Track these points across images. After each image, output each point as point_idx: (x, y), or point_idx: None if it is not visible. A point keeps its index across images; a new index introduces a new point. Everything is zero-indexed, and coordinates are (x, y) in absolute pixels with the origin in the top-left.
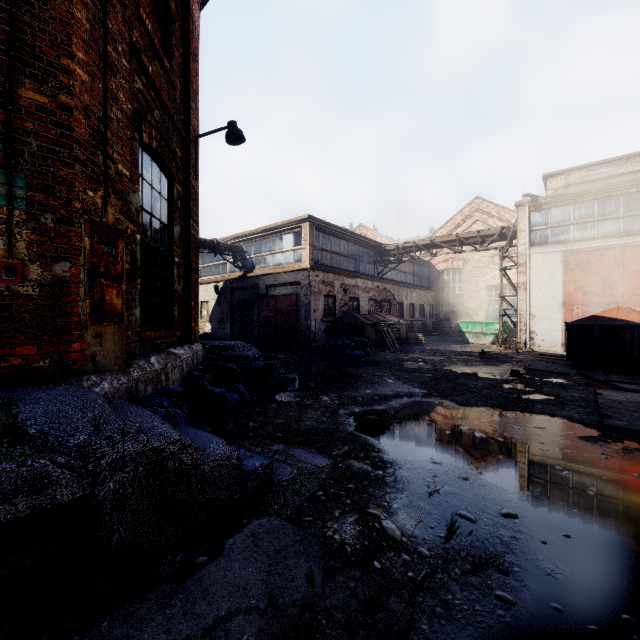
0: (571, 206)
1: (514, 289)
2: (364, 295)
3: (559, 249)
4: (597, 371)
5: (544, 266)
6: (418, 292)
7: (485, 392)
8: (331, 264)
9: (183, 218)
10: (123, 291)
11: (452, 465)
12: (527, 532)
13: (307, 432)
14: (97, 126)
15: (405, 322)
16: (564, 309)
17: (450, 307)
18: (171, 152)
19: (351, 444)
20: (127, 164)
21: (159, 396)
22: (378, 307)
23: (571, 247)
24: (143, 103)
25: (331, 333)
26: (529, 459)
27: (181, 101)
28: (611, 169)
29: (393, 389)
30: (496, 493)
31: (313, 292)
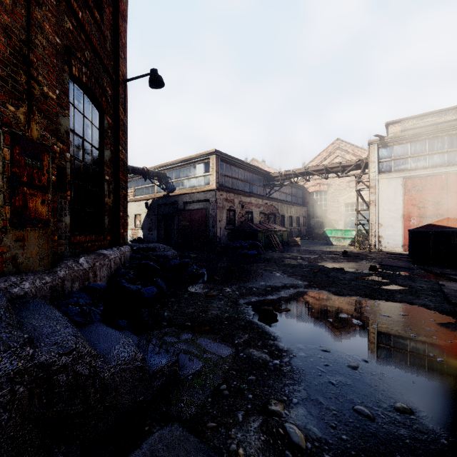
0: (409, 144)
1: (366, 205)
2: (256, 209)
3: (400, 175)
4: (433, 266)
5: (389, 188)
6: (295, 208)
7: (353, 283)
8: (232, 186)
9: (113, 145)
10: (49, 200)
11: (339, 353)
12: (427, 431)
13: (213, 321)
14: (19, 47)
15: (286, 229)
16: (404, 220)
17: (318, 219)
18: (101, 88)
19: (250, 332)
20: (54, 88)
21: (80, 293)
22: (266, 218)
23: (409, 174)
24: (73, 42)
25: (232, 237)
26: (404, 346)
27: (111, 50)
28: (435, 118)
29: (281, 281)
30: (385, 383)
31: (218, 207)
